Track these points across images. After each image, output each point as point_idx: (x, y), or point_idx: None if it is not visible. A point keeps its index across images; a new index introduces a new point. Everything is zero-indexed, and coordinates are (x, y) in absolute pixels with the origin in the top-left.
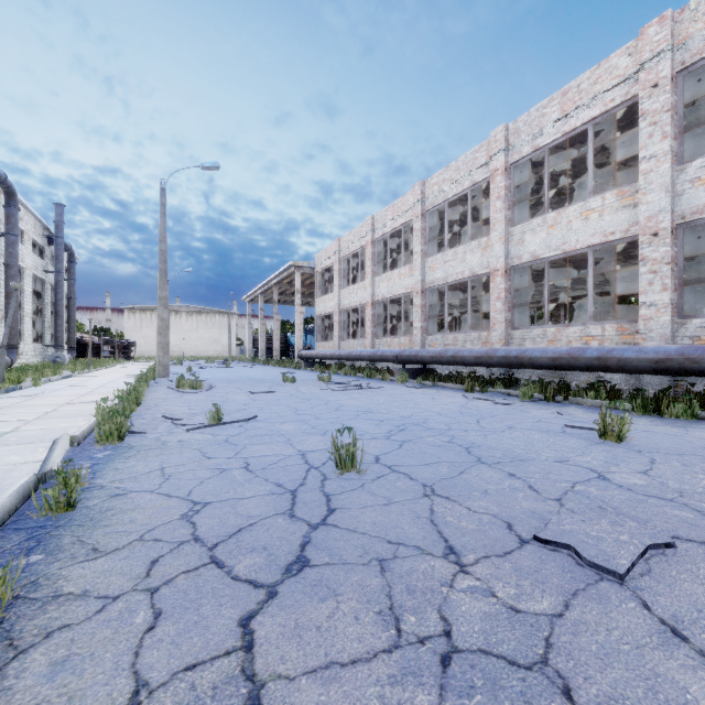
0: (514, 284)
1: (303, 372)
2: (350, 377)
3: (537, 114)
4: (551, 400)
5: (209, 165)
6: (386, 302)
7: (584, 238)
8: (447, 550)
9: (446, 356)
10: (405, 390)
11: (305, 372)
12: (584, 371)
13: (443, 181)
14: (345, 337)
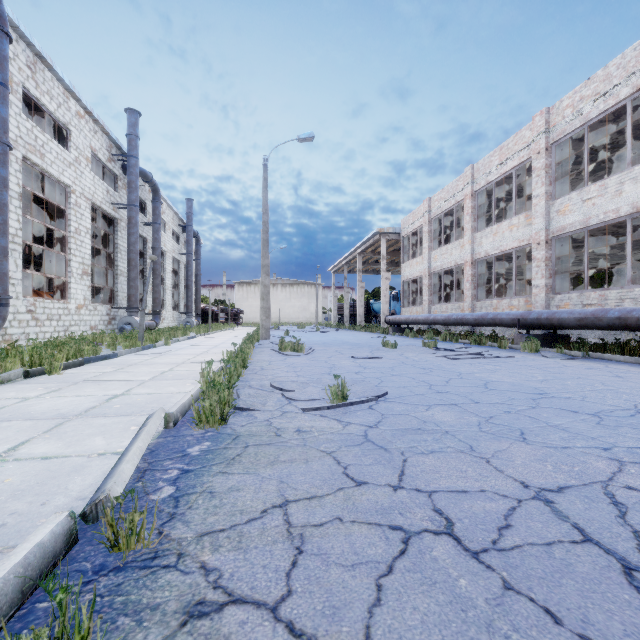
0: None
1: (394, 337)
2: (452, 343)
3: None
4: None
5: (305, 137)
6: (484, 261)
7: None
8: None
9: (607, 318)
10: (551, 362)
11: (396, 337)
12: None
13: (580, 99)
14: (435, 301)
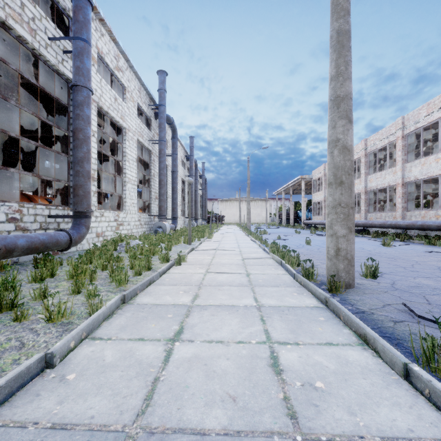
0: (409, 190)
1: (305, 231)
2: None
3: (416, 112)
4: (402, 241)
5: (265, 147)
6: None
7: (436, 171)
8: (318, 249)
9: (368, 224)
10: None
11: (306, 231)
12: (419, 230)
13: (375, 139)
14: None
